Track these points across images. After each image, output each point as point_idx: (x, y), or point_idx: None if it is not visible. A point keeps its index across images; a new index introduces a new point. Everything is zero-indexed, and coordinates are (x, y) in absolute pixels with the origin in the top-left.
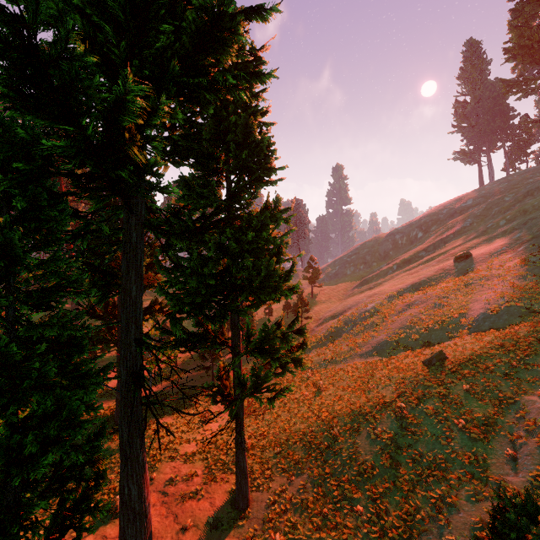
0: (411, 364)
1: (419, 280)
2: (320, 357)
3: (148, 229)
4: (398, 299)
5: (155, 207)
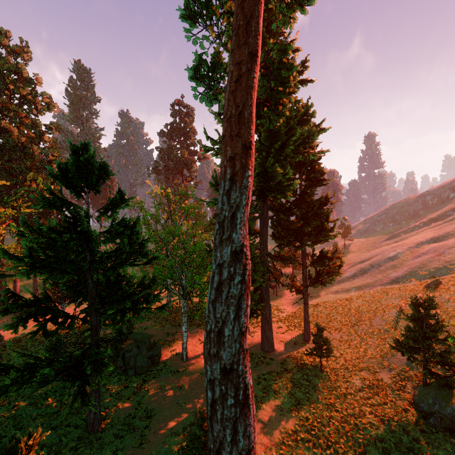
0: (415, 287)
1: (438, 235)
2: (350, 286)
3: (270, 210)
4: (417, 249)
5: (278, 202)
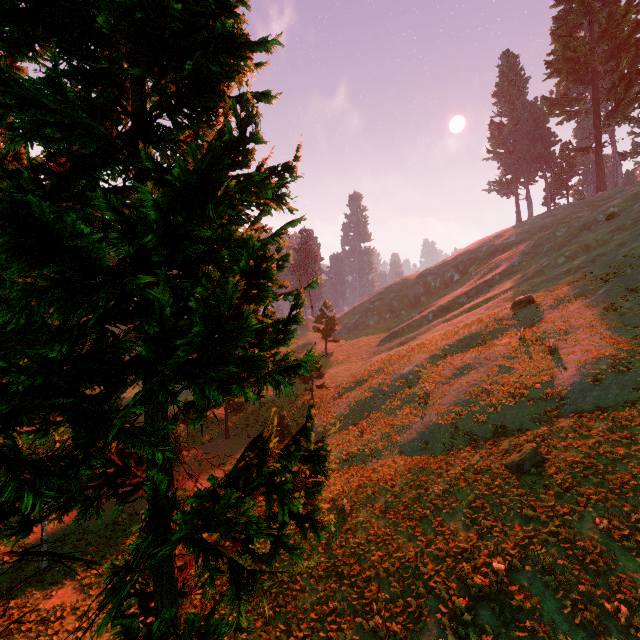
0: (487, 468)
1: (469, 333)
2: (340, 448)
3: None
4: (445, 360)
5: None
